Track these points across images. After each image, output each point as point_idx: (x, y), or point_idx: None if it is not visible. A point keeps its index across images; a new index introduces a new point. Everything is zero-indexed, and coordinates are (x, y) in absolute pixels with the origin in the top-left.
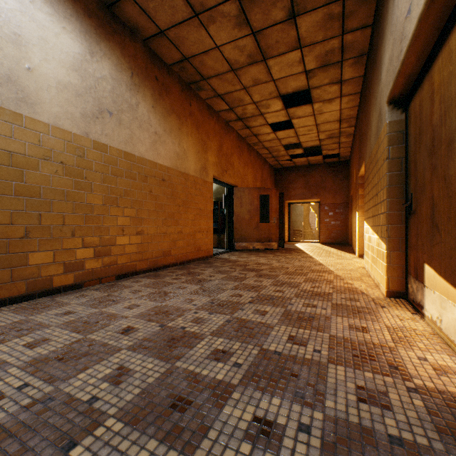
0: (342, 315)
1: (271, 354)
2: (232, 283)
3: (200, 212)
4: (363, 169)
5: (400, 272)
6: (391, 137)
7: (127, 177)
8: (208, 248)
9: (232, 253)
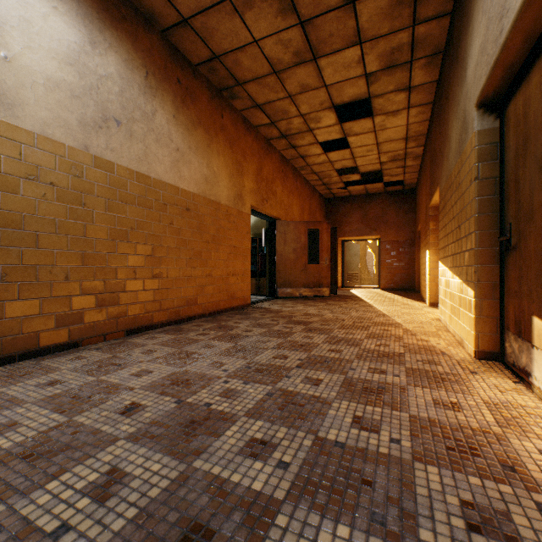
0: (421, 385)
1: (331, 446)
2: (274, 341)
3: (234, 251)
4: (436, 197)
5: (494, 326)
6: (481, 150)
7: (141, 205)
8: (244, 295)
9: (274, 301)
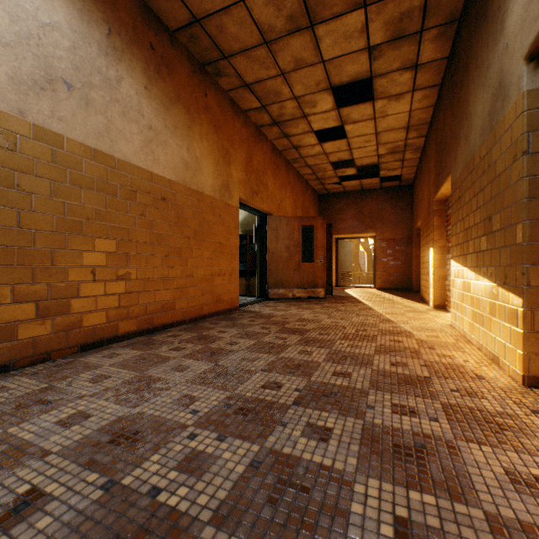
0: (476, 439)
1: None
2: (265, 358)
3: (220, 248)
4: (444, 189)
5: None
6: (533, 116)
7: (101, 191)
8: (232, 297)
9: (265, 303)
